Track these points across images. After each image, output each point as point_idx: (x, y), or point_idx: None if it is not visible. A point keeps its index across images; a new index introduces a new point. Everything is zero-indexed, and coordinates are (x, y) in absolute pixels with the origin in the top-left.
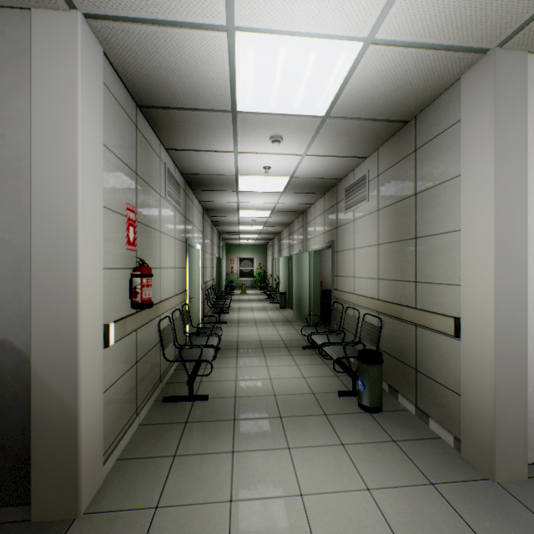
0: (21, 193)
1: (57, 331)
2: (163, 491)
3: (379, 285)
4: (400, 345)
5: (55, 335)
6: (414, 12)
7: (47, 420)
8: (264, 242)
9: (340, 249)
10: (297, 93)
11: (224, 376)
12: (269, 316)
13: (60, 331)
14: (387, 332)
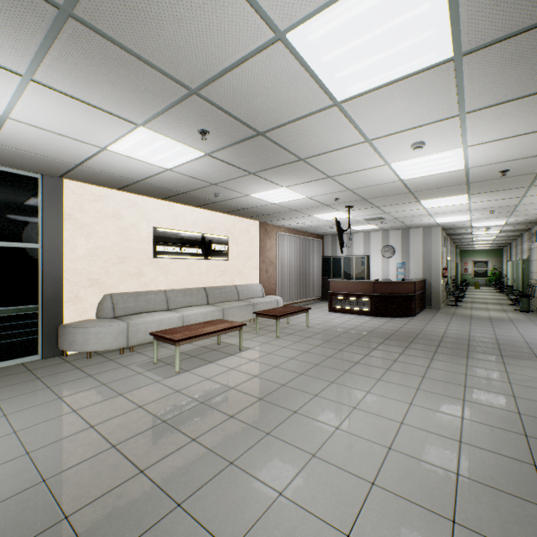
0: (429, 256)
1: (436, 278)
2: (455, 310)
3: None
4: None
5: (435, 279)
6: (514, 219)
7: (434, 293)
8: (498, 247)
9: (530, 260)
10: (491, 224)
11: (466, 305)
12: (494, 297)
13: (436, 278)
14: None
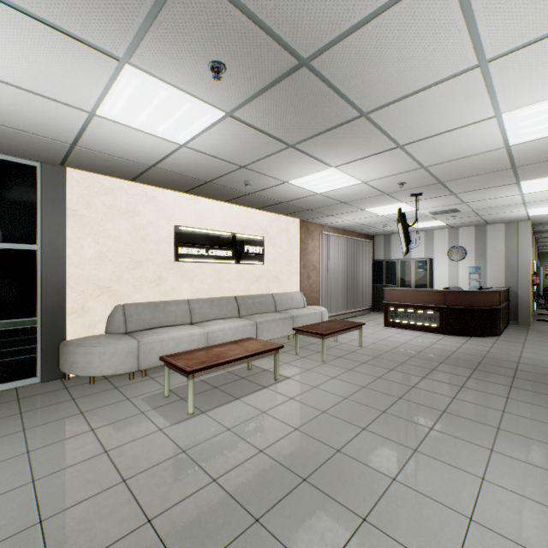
0: (514, 259)
1: (524, 287)
2: None
3: None
4: None
5: (523, 288)
6: None
7: (521, 305)
8: None
9: None
10: None
11: None
12: None
13: (524, 287)
14: None
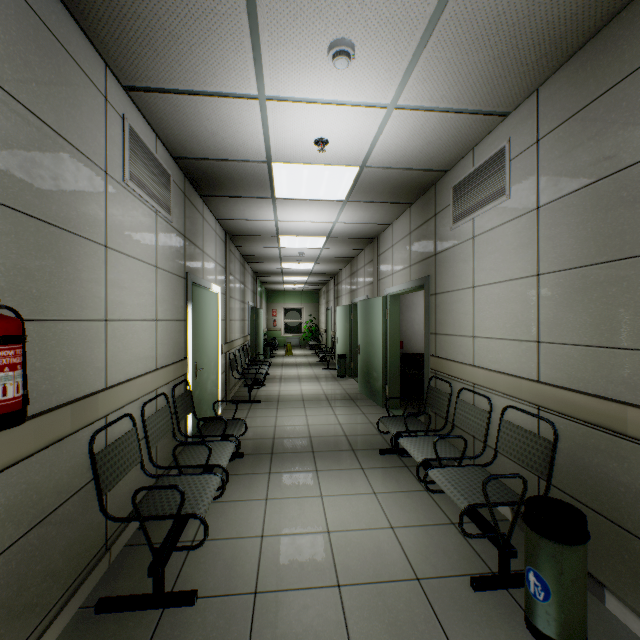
0: None
1: None
2: None
3: (540, 354)
4: (609, 485)
5: None
6: None
7: None
8: (316, 287)
9: (441, 289)
10: None
11: (240, 525)
12: (322, 390)
13: None
14: (566, 450)
